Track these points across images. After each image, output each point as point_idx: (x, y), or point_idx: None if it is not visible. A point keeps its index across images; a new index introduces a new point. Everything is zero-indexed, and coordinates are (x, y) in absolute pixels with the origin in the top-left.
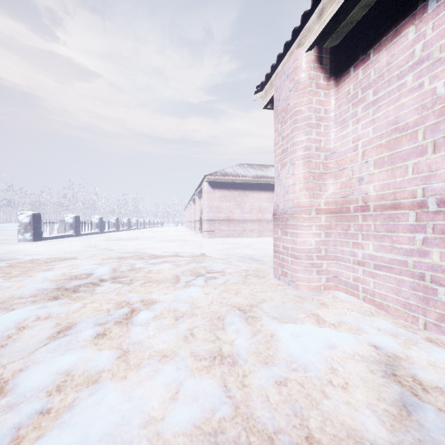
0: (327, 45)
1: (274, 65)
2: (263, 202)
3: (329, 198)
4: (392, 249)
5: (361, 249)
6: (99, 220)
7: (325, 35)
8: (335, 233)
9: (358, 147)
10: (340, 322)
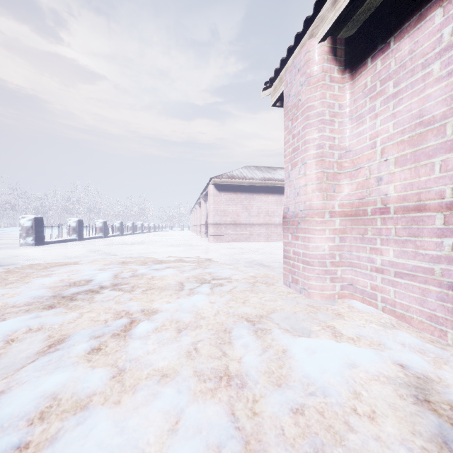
0: (342, 35)
1: (284, 59)
2: (270, 206)
3: (344, 200)
4: (416, 256)
5: (379, 255)
6: (102, 223)
7: (340, 23)
8: (350, 238)
9: (376, 144)
10: (359, 336)
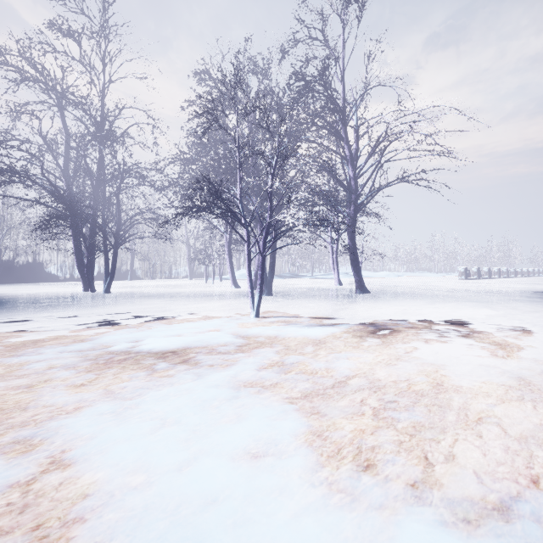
0: None
1: None
2: None
3: None
4: None
5: None
6: (487, 269)
7: None
8: None
9: None
10: None
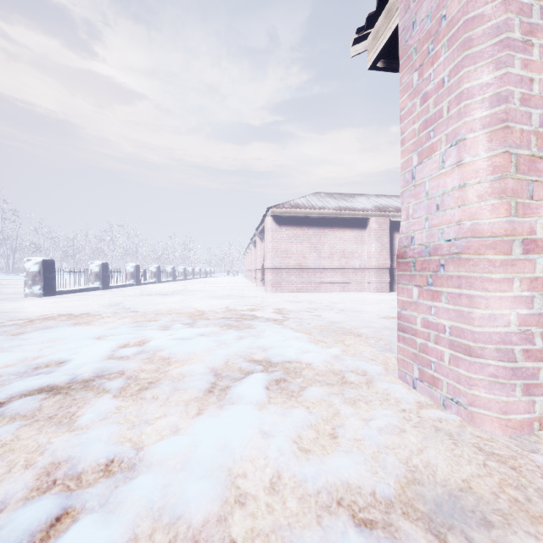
0: None
1: None
2: (347, 244)
3: None
4: None
5: None
6: (134, 268)
7: None
8: None
9: None
10: None
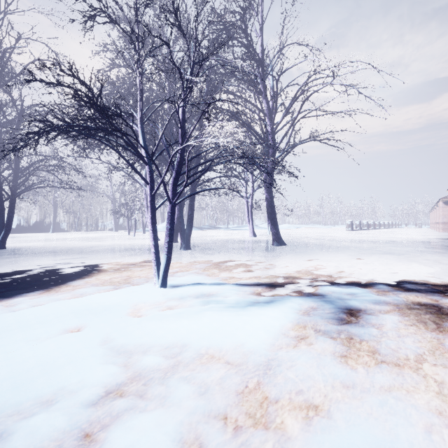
0: None
1: None
2: None
3: None
4: None
5: None
6: (366, 222)
7: None
8: None
9: None
10: None
